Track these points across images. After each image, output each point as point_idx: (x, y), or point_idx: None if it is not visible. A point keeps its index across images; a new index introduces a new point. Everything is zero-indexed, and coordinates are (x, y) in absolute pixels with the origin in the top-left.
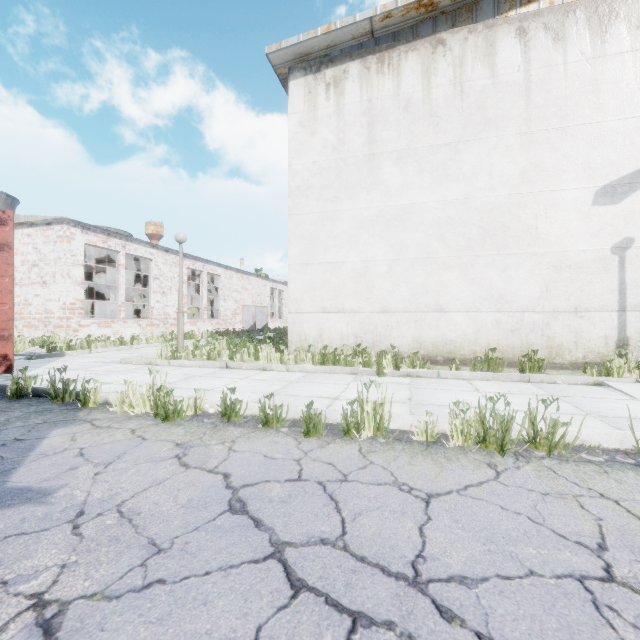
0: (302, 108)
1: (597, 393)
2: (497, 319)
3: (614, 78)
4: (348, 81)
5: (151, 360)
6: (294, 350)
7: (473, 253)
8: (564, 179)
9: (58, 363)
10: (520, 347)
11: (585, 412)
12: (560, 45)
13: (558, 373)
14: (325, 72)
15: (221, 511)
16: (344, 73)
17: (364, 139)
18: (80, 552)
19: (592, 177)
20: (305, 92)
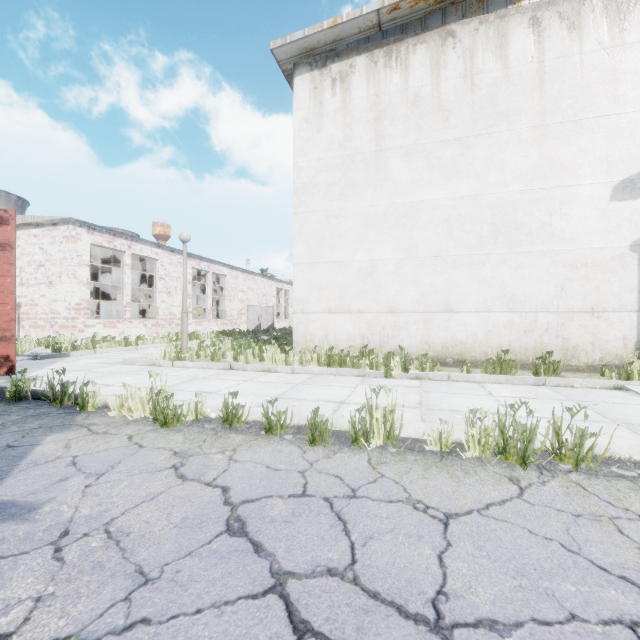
0: (308, 104)
1: (619, 398)
2: (509, 319)
3: (633, 68)
4: (355, 76)
5: (155, 361)
6: (299, 351)
7: (484, 251)
8: (580, 174)
9: (62, 364)
10: (533, 348)
11: (609, 419)
12: (576, 34)
13: (574, 376)
14: (331, 67)
15: (218, 532)
16: (350, 68)
17: (371, 135)
18: (59, 581)
19: (610, 171)
20: (311, 88)
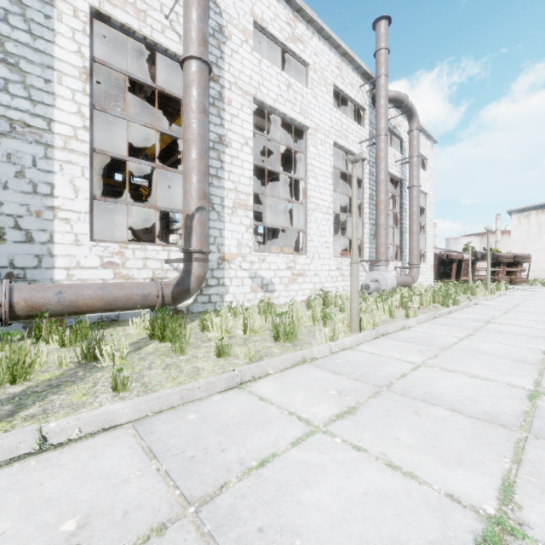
0: (516, 221)
1: None
2: None
3: None
4: (531, 215)
5: None
6: None
7: None
8: None
9: None
10: None
11: None
12: None
13: None
14: (523, 213)
15: None
16: (530, 213)
17: (536, 229)
18: None
19: None
20: (517, 218)
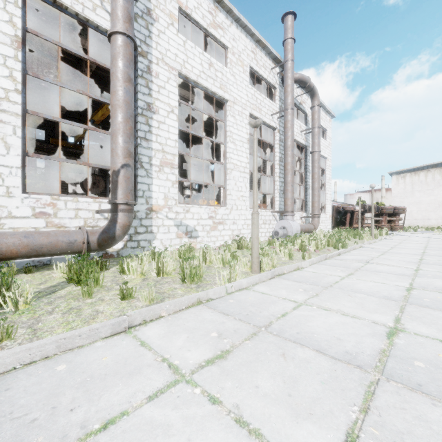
0: (395, 181)
1: None
2: (441, 221)
3: None
4: (406, 177)
5: None
6: None
7: (436, 209)
8: None
9: None
10: None
11: None
12: None
13: None
14: (401, 175)
15: None
16: (405, 175)
17: (410, 187)
18: None
19: None
20: (396, 178)
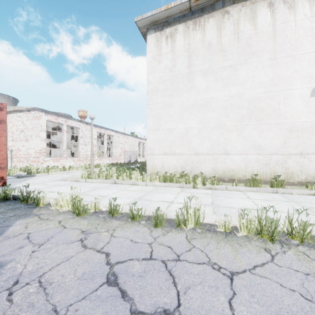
0: (154, 49)
1: None
2: (257, 158)
3: None
4: (177, 34)
5: (77, 179)
6: (149, 174)
7: (244, 123)
8: (294, 83)
9: (31, 180)
10: (270, 173)
11: (314, 213)
12: (292, 11)
13: (291, 187)
14: (165, 30)
15: (101, 283)
16: (175, 30)
17: (186, 64)
18: None
19: (310, 81)
20: (155, 41)
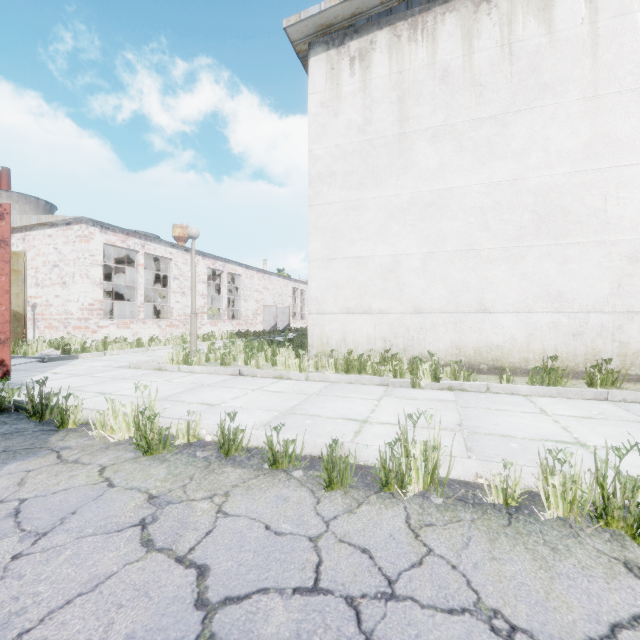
0: (324, 87)
1: None
2: (555, 321)
3: None
4: (375, 53)
5: (160, 365)
6: (315, 355)
7: (524, 243)
8: None
9: (67, 367)
10: (584, 354)
11: None
12: None
13: (637, 387)
14: (349, 45)
15: None
16: (371, 44)
17: (394, 117)
18: None
19: None
20: (327, 69)
